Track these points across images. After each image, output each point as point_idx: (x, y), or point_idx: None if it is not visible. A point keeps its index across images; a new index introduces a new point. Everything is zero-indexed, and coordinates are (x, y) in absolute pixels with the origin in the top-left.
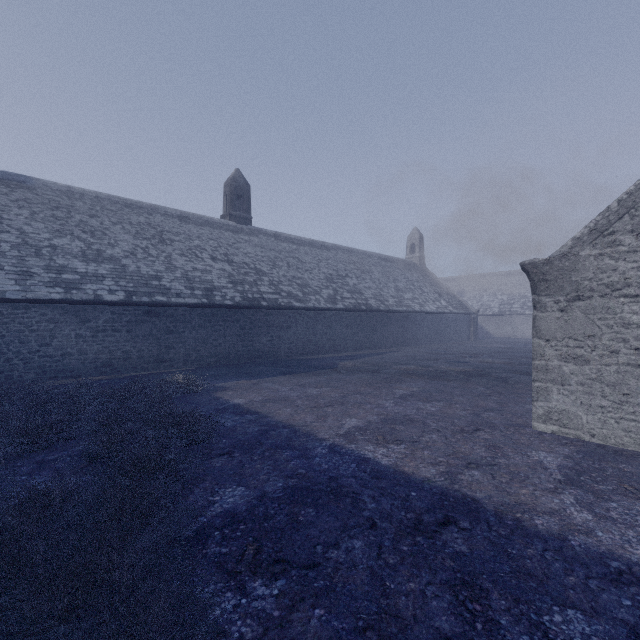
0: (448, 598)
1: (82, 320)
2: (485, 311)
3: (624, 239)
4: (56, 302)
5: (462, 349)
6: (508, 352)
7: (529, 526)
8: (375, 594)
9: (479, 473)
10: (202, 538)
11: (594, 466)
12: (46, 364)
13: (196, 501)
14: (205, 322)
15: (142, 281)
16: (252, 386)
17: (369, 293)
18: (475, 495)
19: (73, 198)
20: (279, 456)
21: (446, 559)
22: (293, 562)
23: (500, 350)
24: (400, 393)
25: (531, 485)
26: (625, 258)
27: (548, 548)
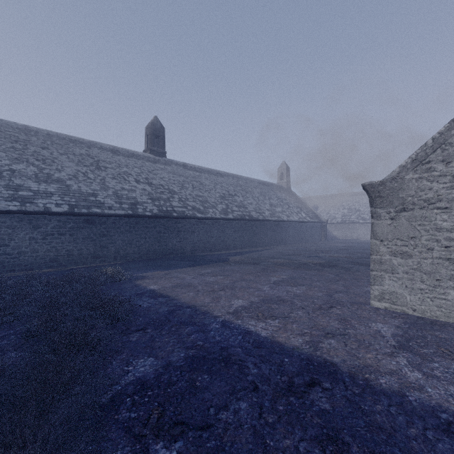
0: (317, 453)
1: (34, 226)
2: (332, 220)
3: (437, 166)
4: (13, 212)
5: (317, 247)
6: (348, 249)
7: (376, 385)
8: (258, 452)
9: (335, 341)
10: (115, 404)
11: (418, 334)
12: (5, 260)
13: (113, 371)
14: (130, 228)
15: (82, 197)
16: (165, 275)
17: (251, 207)
18: (333, 360)
19: (29, 134)
20: (182, 331)
21: (314, 416)
22: (190, 424)
23: (343, 248)
24: (274, 280)
25: (374, 350)
26: (438, 180)
27: (392, 403)
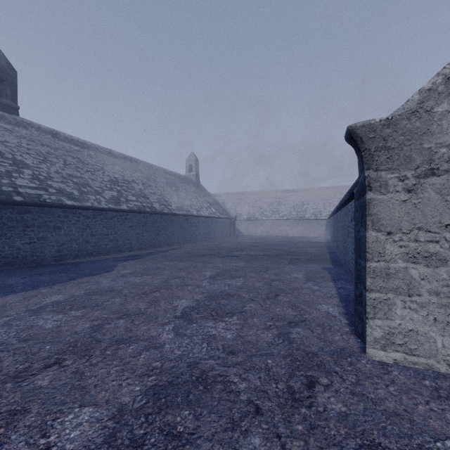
0: None
1: None
2: (239, 217)
3: None
4: None
5: (229, 244)
6: (260, 245)
7: None
8: None
9: None
10: None
11: None
12: None
13: None
14: None
15: None
16: None
17: (154, 198)
18: None
19: None
20: None
21: None
22: None
23: (254, 244)
24: (183, 306)
25: None
26: None
27: None
